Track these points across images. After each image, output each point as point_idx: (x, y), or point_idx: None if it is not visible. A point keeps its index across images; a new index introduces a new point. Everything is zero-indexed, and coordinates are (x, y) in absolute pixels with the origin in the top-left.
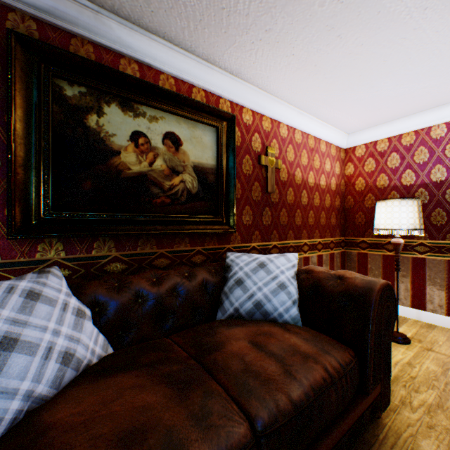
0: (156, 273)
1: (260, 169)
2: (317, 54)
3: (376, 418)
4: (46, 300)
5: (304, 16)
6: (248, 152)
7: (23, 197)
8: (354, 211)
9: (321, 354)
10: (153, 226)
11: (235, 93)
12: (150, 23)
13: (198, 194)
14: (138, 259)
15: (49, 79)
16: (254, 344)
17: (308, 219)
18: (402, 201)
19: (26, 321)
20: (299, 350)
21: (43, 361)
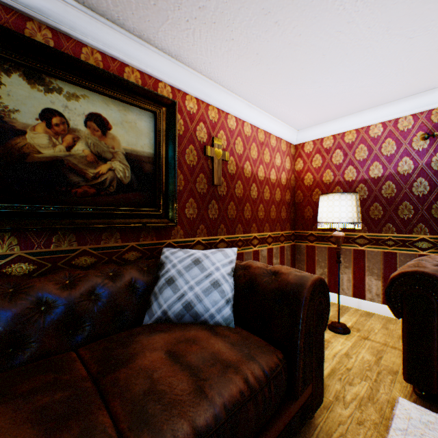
0: (72, 273)
1: (206, 161)
2: (257, 41)
3: (309, 419)
4: None
5: None
6: (192, 142)
7: None
8: (303, 205)
9: (245, 361)
10: (72, 220)
11: (177, 78)
12: None
13: (132, 184)
14: (52, 257)
15: None
16: (171, 354)
17: (258, 212)
18: (342, 195)
19: None
20: (222, 358)
21: None
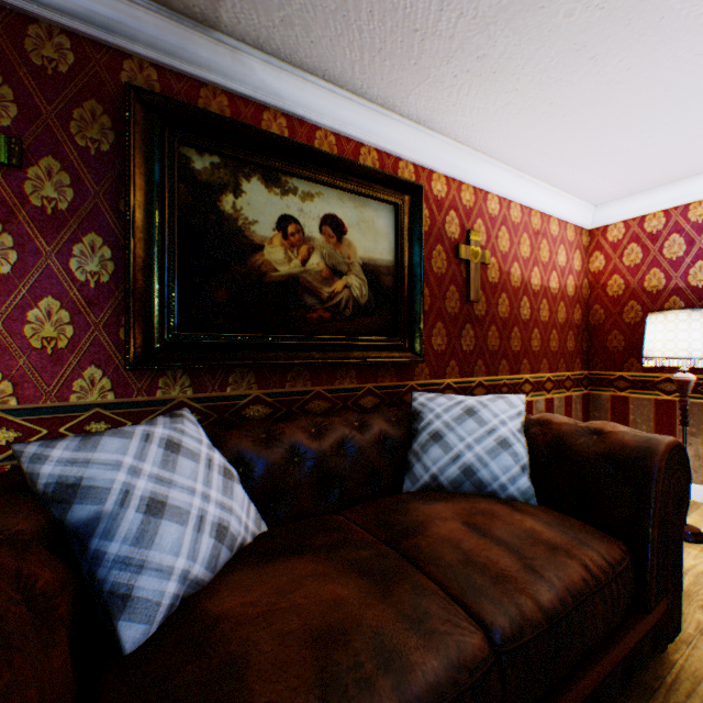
0: (313, 421)
1: (458, 266)
2: (555, 87)
3: (658, 652)
4: (188, 453)
5: (539, 33)
6: (440, 241)
7: (143, 313)
8: (605, 329)
9: (576, 546)
10: (307, 353)
11: (422, 152)
12: (306, 59)
13: (369, 305)
14: (286, 400)
15: (174, 148)
16: (470, 526)
17: (530, 341)
18: (693, 313)
19: (171, 480)
20: (541, 538)
21: (196, 534)
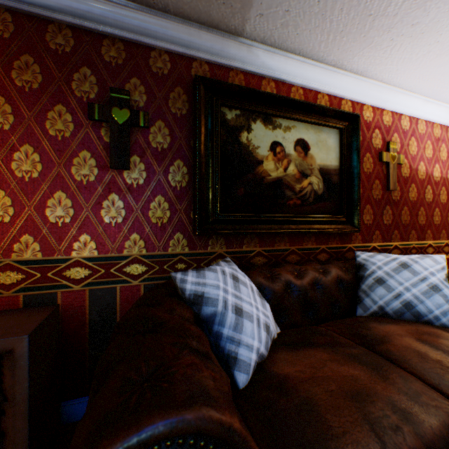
0: (294, 267)
1: (380, 166)
2: None
3: None
4: (242, 283)
5: None
6: (368, 150)
7: (203, 203)
8: None
9: None
10: (287, 226)
11: (357, 92)
12: (290, 44)
13: (323, 195)
14: (274, 254)
15: (218, 109)
16: (423, 342)
17: (432, 217)
18: None
19: (240, 297)
20: None
21: (258, 328)
